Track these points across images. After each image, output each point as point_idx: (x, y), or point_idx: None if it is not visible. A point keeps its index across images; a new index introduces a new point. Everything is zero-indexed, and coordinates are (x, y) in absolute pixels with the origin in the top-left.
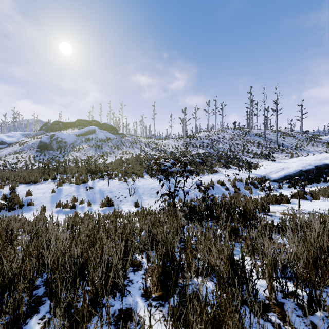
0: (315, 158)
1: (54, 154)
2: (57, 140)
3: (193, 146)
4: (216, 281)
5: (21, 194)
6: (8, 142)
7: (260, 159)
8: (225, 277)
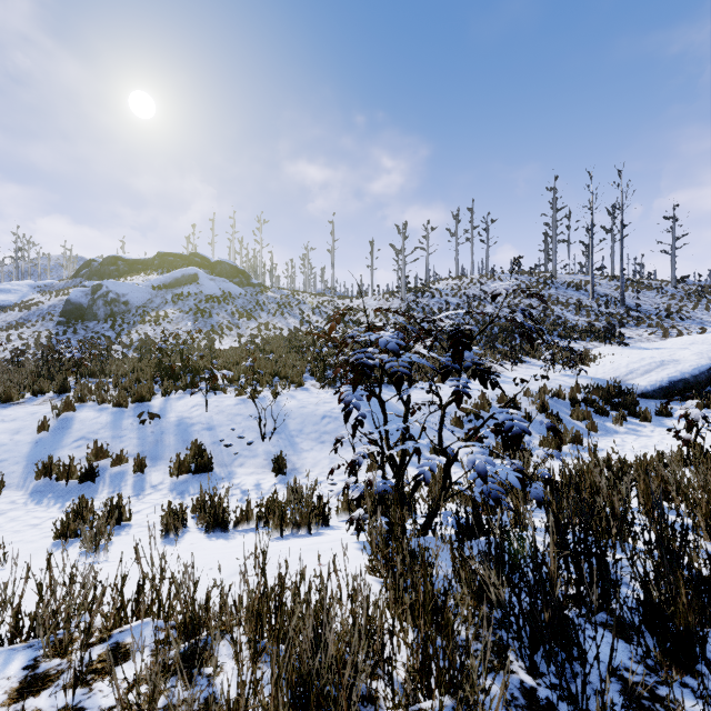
0: None
1: (98, 330)
2: (108, 298)
3: (424, 311)
4: None
5: None
6: None
7: (589, 340)
8: None
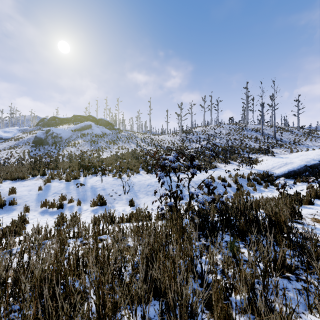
0: (317, 153)
1: (49, 149)
2: (53, 135)
3: (190, 141)
4: None
5: (4, 192)
6: (4, 137)
7: (259, 154)
8: None
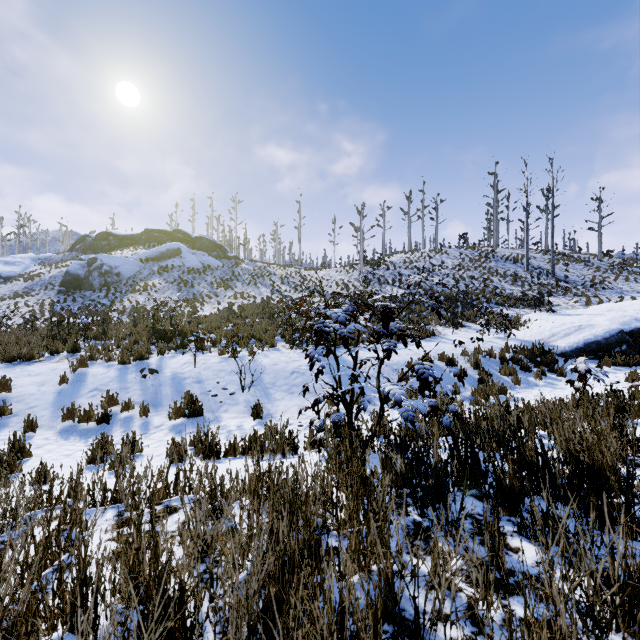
0: None
1: (94, 298)
2: (102, 270)
3: (380, 281)
4: None
5: None
6: (4, 274)
7: (522, 307)
8: None
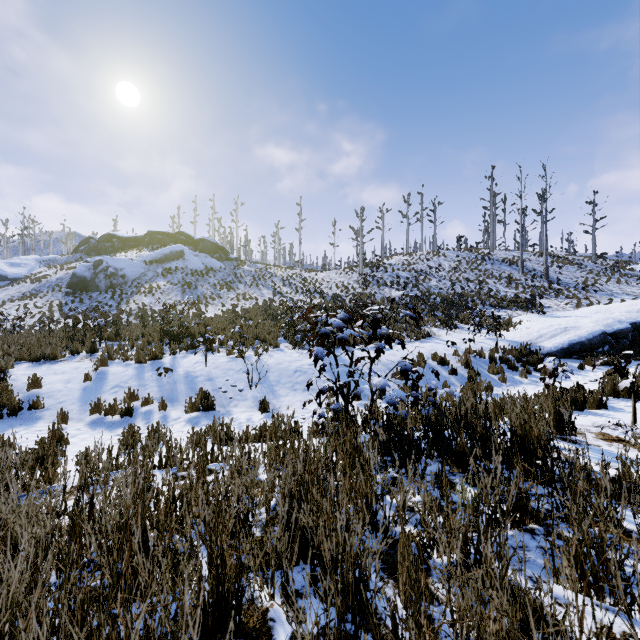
0: (629, 308)
1: (101, 300)
2: (108, 272)
3: (378, 283)
4: None
5: (19, 384)
6: (11, 275)
7: (515, 309)
8: None
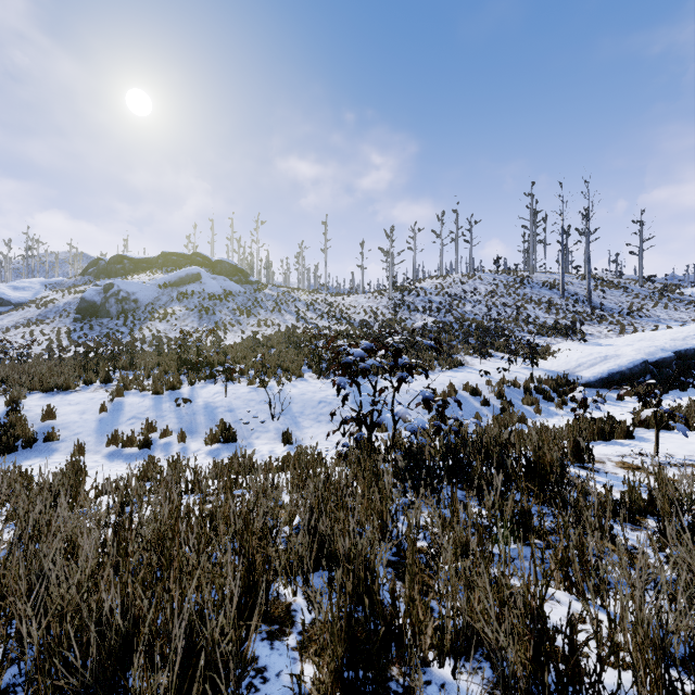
0: (674, 335)
1: (112, 326)
2: (119, 296)
3: (409, 309)
4: (489, 674)
5: (33, 415)
6: (14, 300)
7: (555, 336)
8: (523, 676)
